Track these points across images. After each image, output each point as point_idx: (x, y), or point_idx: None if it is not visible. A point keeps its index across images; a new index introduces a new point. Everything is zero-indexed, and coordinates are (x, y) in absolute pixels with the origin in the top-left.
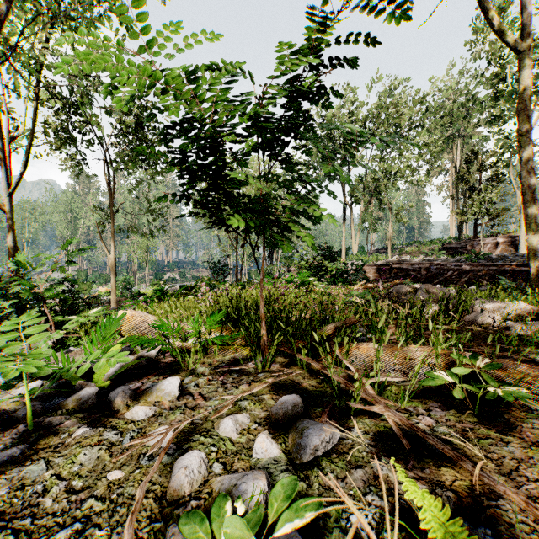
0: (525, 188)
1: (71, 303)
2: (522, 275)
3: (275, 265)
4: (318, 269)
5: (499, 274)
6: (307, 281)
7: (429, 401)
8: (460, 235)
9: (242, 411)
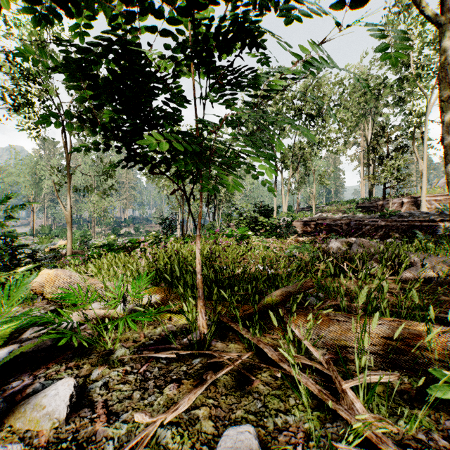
0: (448, 149)
1: (13, 258)
2: (429, 230)
3: (217, 221)
4: (255, 225)
5: (410, 229)
6: (247, 235)
7: (441, 416)
8: (370, 196)
9: None
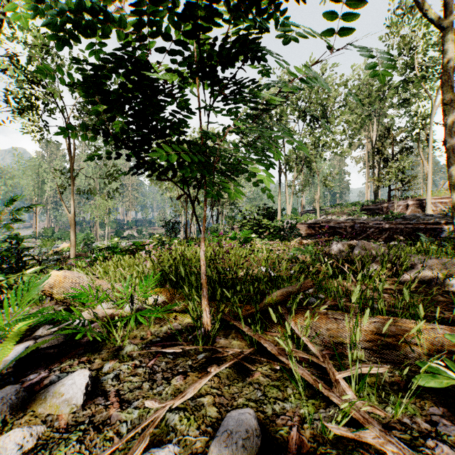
0: (450, 152)
1: (19, 260)
2: (434, 232)
3: (221, 224)
4: (259, 227)
5: (414, 232)
6: (250, 238)
7: (426, 403)
8: (375, 198)
9: (170, 434)
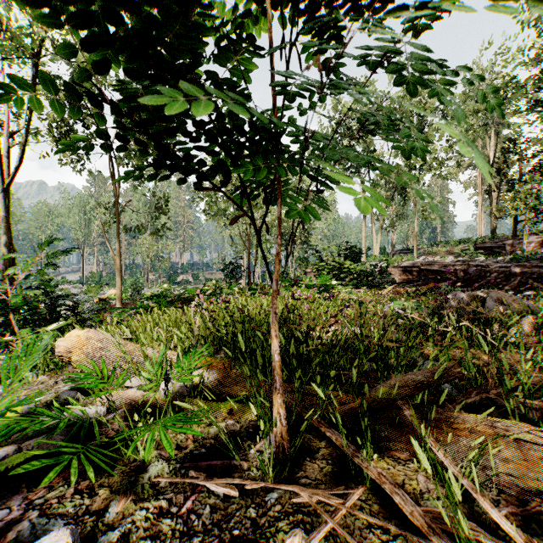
0: None
1: (52, 311)
2: None
3: (291, 267)
4: (339, 271)
5: None
6: (331, 286)
7: None
8: (493, 234)
9: None
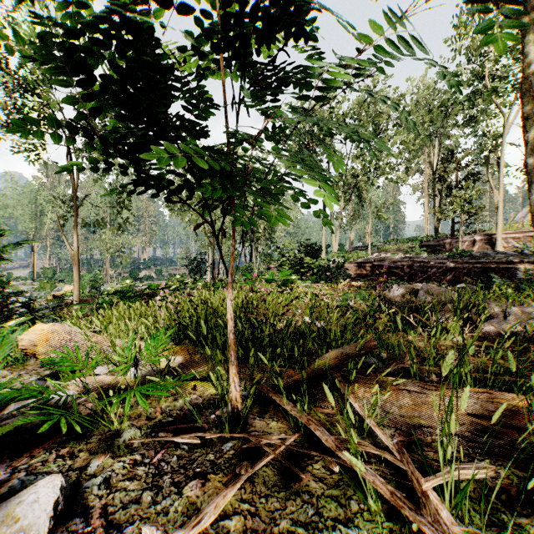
0: (532, 176)
1: (5, 308)
2: (507, 273)
3: (255, 263)
4: (300, 267)
5: (484, 272)
6: (290, 280)
7: None
8: (436, 233)
9: None
